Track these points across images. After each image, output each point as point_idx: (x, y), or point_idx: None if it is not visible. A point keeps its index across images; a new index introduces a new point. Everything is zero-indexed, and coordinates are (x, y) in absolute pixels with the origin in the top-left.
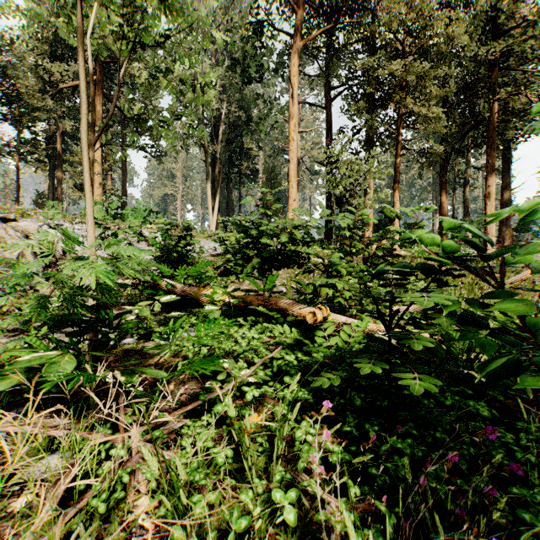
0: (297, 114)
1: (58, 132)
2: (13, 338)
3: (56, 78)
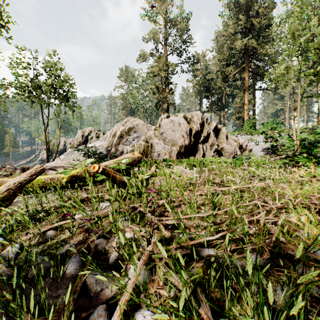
0: None
1: (223, 95)
2: (257, 169)
3: (228, 73)
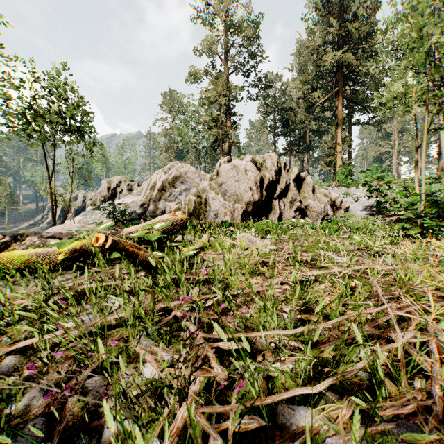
0: None
1: (307, 132)
2: None
3: (315, 100)
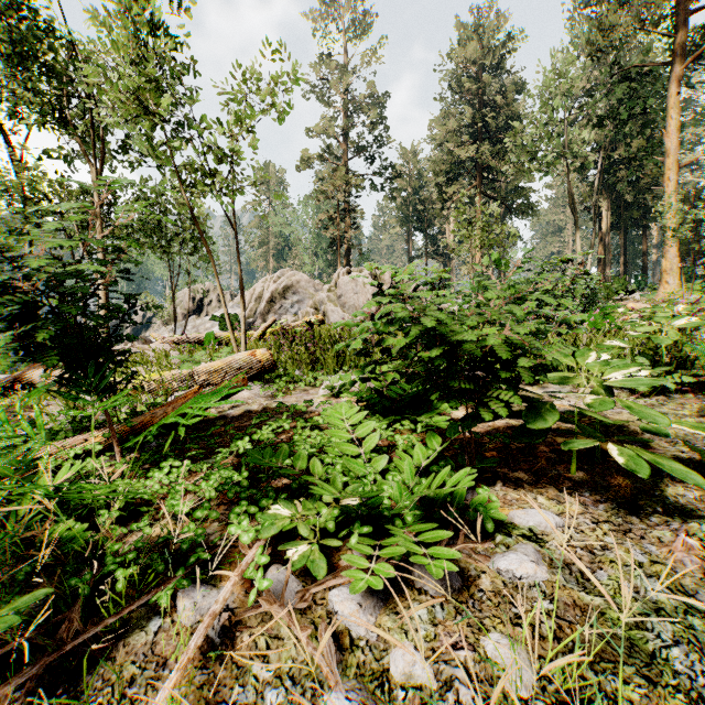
0: (674, 149)
1: (449, 227)
2: None
3: (450, 196)
